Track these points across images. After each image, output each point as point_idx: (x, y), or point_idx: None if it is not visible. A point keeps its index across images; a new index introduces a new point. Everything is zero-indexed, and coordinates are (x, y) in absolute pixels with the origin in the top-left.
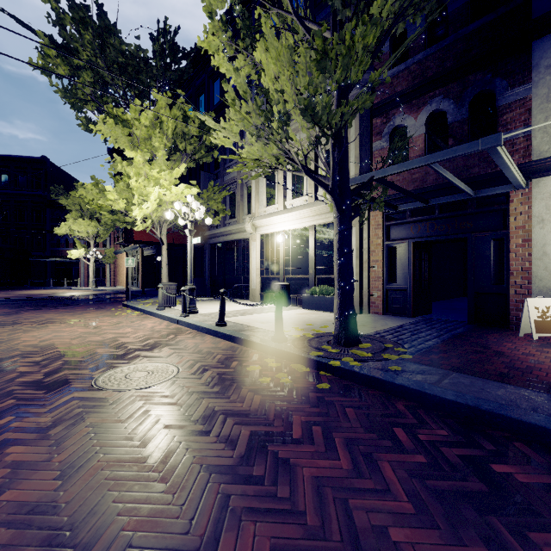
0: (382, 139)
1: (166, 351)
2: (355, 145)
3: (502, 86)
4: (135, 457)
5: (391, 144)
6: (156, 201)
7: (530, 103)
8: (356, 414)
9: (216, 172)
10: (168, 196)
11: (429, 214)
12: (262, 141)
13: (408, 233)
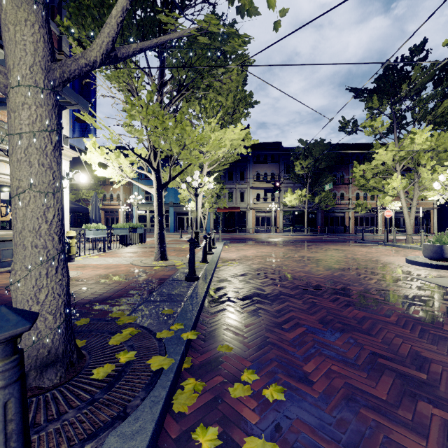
0: None
1: None
2: None
3: None
4: (434, 359)
5: None
6: None
7: None
8: (248, 323)
9: None
10: None
11: None
12: None
13: None
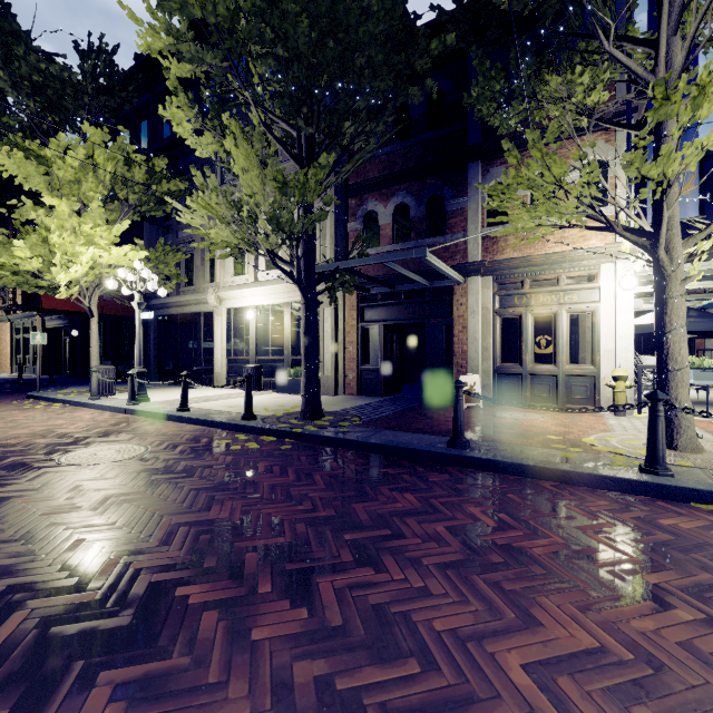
0: (357, 221)
1: (125, 436)
2: (330, 223)
3: (449, 194)
4: (136, 491)
5: (365, 227)
6: (88, 264)
7: (467, 214)
8: (307, 459)
9: (166, 225)
10: (105, 258)
11: (396, 299)
12: (232, 229)
13: (380, 316)
